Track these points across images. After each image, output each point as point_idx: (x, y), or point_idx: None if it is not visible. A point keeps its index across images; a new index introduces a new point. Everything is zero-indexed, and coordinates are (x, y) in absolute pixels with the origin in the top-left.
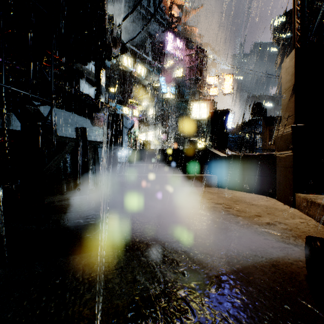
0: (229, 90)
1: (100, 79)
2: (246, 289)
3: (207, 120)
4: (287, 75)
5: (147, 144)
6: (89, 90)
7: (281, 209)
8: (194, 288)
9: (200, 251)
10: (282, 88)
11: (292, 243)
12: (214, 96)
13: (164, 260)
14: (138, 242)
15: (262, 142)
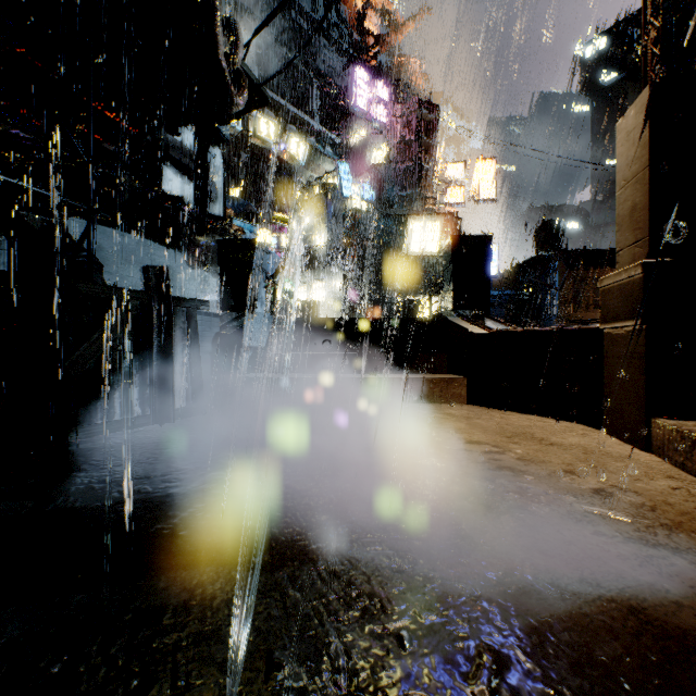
0: (487, 194)
1: (208, 166)
2: (573, 688)
3: (444, 254)
4: (630, 147)
5: (310, 309)
6: (182, 189)
7: (619, 456)
8: (432, 687)
9: (440, 571)
10: (618, 178)
11: (665, 544)
12: (457, 206)
13: (349, 599)
14: (283, 544)
15: (559, 304)
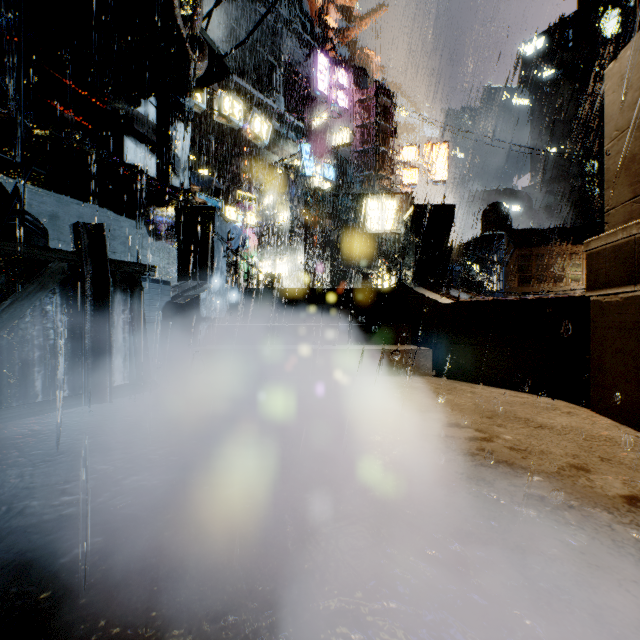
0: (440, 175)
1: (172, 140)
2: None
3: (406, 224)
4: (625, 92)
5: (273, 282)
6: (145, 162)
7: (625, 443)
8: None
9: None
10: (608, 129)
11: None
12: (412, 186)
13: None
14: (201, 631)
15: (505, 279)
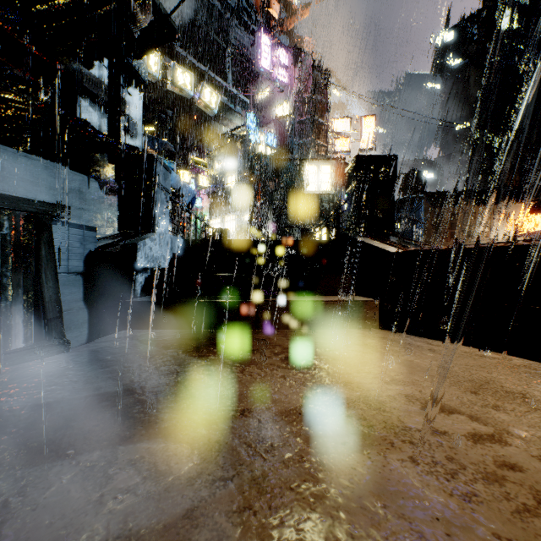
0: (368, 144)
1: (125, 102)
2: None
3: (347, 176)
4: None
5: (221, 236)
6: (99, 122)
7: None
8: None
9: None
10: None
11: None
12: (344, 153)
13: None
14: None
15: (424, 235)
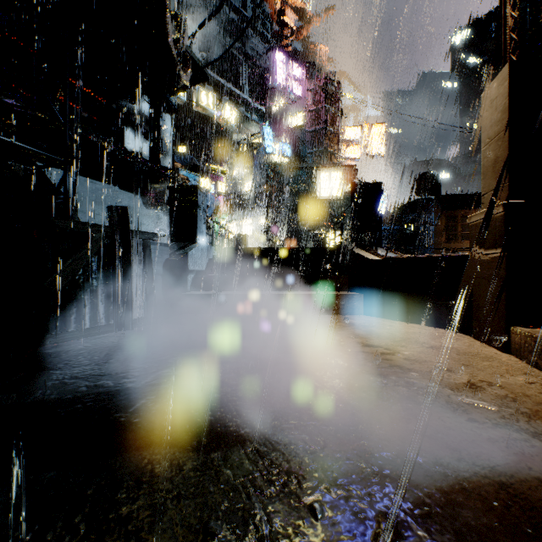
0: (379, 151)
1: (160, 128)
2: None
3: (345, 197)
4: (493, 112)
5: (240, 240)
6: (140, 146)
7: (485, 356)
8: None
9: (345, 452)
10: (483, 137)
11: (525, 429)
12: (355, 160)
13: (271, 476)
14: (218, 429)
15: (434, 237)
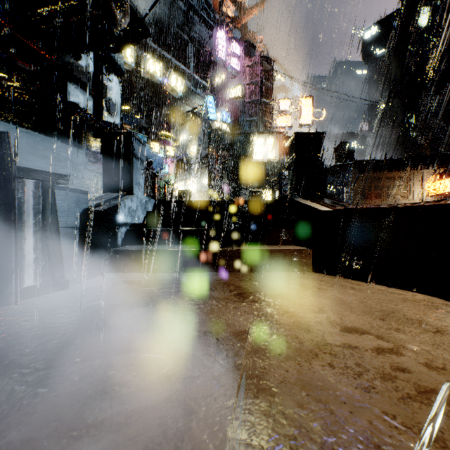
0: (307, 120)
1: (106, 87)
2: None
3: (288, 149)
4: None
5: (184, 196)
6: (86, 103)
7: None
8: None
9: None
10: None
11: None
12: (286, 128)
13: None
14: None
15: (352, 196)
